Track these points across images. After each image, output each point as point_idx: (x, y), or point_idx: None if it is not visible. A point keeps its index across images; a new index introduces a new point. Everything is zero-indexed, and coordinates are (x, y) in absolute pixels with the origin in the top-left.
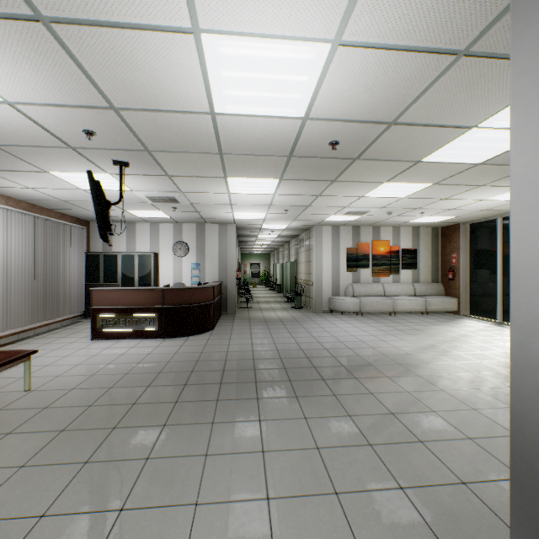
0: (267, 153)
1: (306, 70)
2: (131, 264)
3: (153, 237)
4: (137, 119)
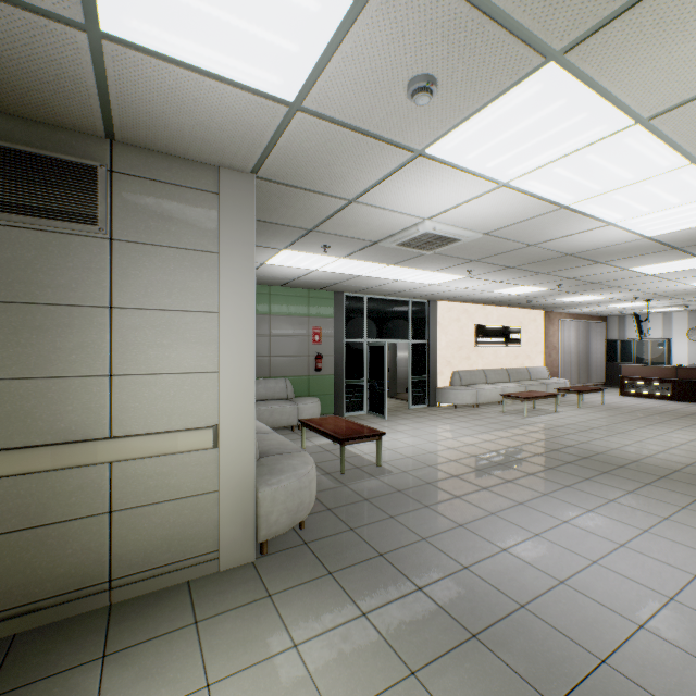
0: None
1: None
2: (643, 348)
3: (665, 325)
4: (660, 293)
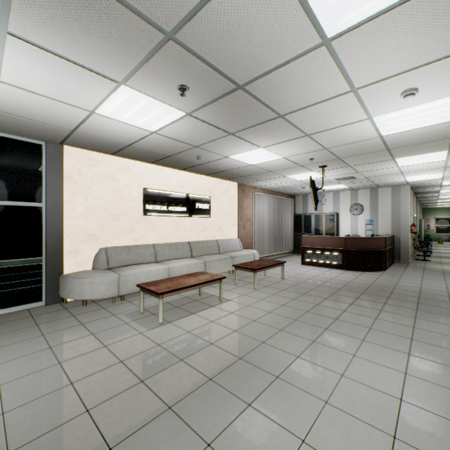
0: (427, 141)
1: (444, 106)
2: (320, 221)
3: (335, 201)
4: (336, 149)
